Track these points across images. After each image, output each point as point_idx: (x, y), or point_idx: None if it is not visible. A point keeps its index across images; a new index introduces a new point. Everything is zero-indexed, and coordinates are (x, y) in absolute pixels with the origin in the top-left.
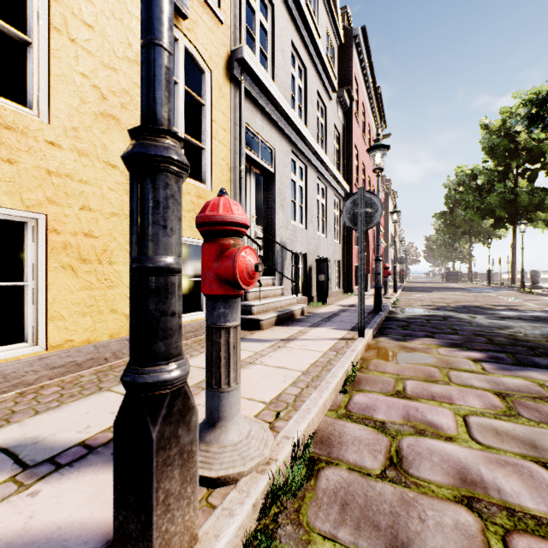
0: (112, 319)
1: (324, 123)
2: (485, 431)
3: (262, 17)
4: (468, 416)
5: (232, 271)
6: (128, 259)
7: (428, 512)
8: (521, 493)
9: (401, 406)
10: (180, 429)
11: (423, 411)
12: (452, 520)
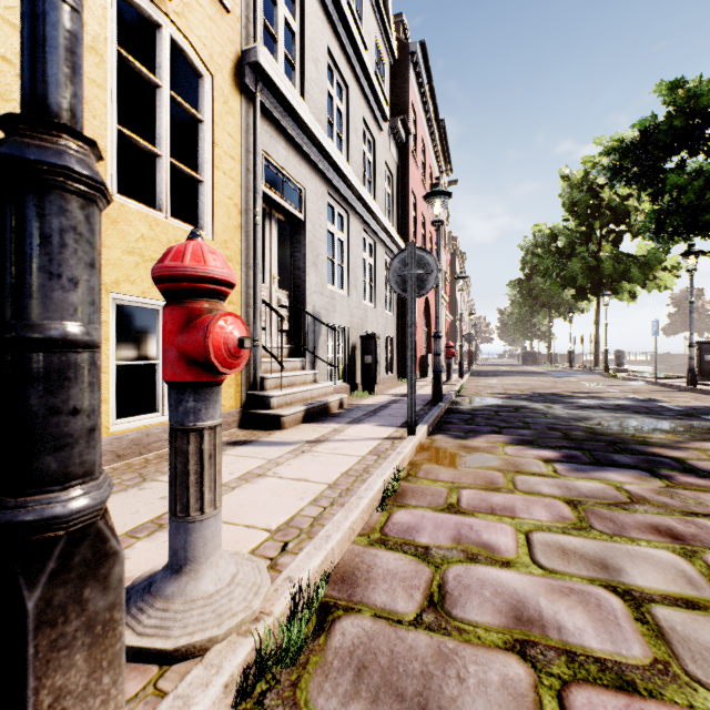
0: None
1: (372, 160)
2: (550, 551)
3: (287, 12)
4: (532, 532)
5: (203, 348)
6: None
7: (470, 667)
8: (585, 630)
9: (452, 524)
10: (87, 589)
11: (478, 529)
12: (499, 675)
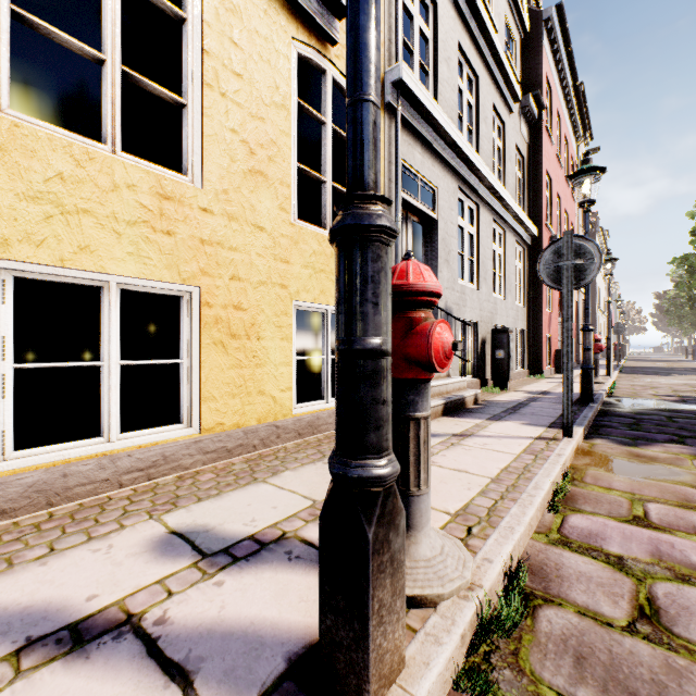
0: (260, 402)
1: (501, 146)
2: None
3: (421, 22)
4: None
5: (426, 351)
6: (276, 334)
7: None
8: None
9: (644, 538)
10: (390, 533)
11: (682, 549)
12: None
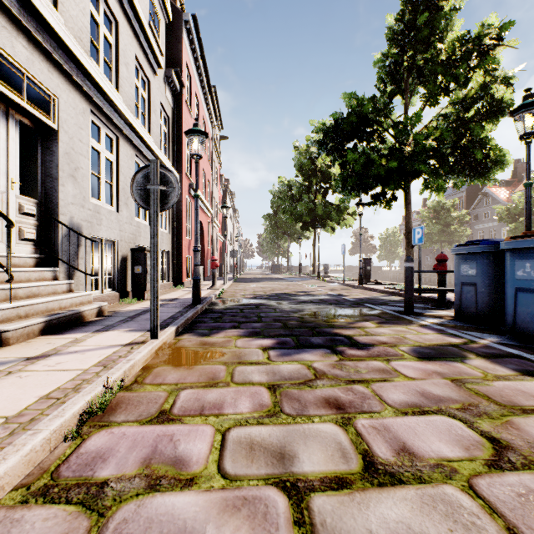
0: None
1: (147, 97)
2: (240, 450)
3: None
4: (230, 430)
5: None
6: None
7: None
8: None
9: (152, 438)
10: None
11: (178, 439)
12: None
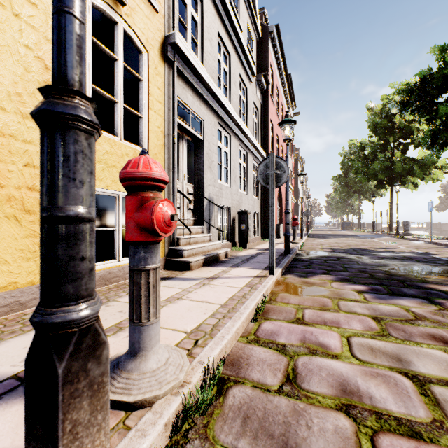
0: None
1: (245, 101)
2: (363, 349)
3: (193, 10)
4: (351, 337)
5: (150, 221)
6: None
7: (314, 420)
8: (387, 399)
9: (299, 331)
10: (89, 363)
11: (316, 334)
12: (333, 425)
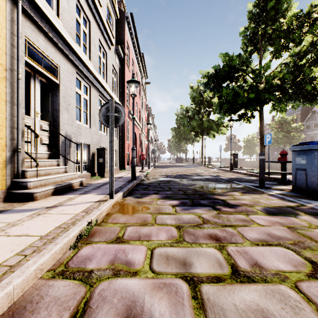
0: None
1: (105, 62)
2: (161, 259)
3: None
4: (155, 248)
5: None
6: None
7: None
8: (164, 314)
9: (114, 251)
10: None
11: (128, 251)
12: None
